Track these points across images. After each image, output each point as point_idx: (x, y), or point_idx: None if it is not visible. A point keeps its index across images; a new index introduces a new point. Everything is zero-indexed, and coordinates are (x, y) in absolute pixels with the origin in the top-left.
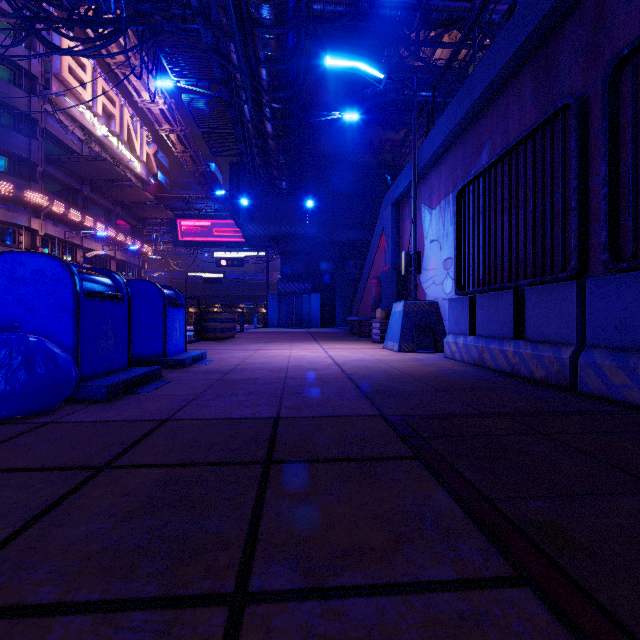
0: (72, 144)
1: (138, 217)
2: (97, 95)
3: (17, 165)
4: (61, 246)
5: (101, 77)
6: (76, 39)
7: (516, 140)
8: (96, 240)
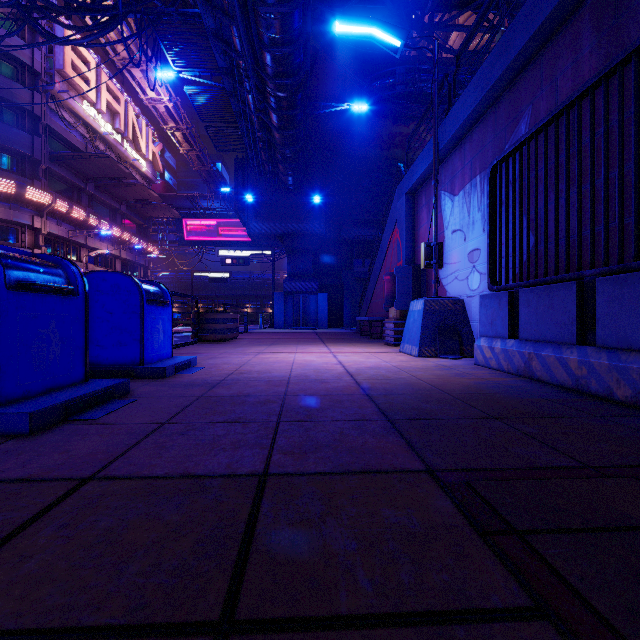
0: (76, 142)
1: (143, 216)
2: (101, 92)
3: (20, 163)
4: (65, 245)
5: (105, 74)
6: (73, 27)
7: (579, 91)
8: (101, 239)
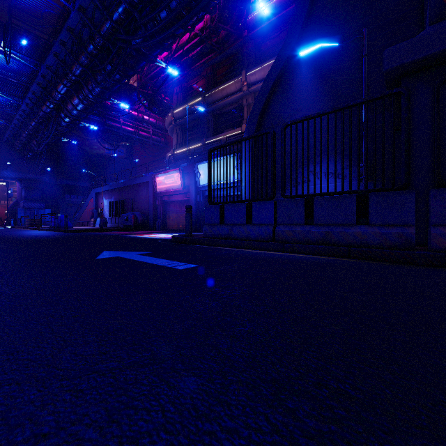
0: None
1: None
2: None
3: None
4: None
5: None
6: None
7: (115, 200)
8: None
